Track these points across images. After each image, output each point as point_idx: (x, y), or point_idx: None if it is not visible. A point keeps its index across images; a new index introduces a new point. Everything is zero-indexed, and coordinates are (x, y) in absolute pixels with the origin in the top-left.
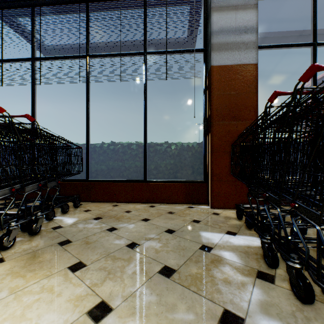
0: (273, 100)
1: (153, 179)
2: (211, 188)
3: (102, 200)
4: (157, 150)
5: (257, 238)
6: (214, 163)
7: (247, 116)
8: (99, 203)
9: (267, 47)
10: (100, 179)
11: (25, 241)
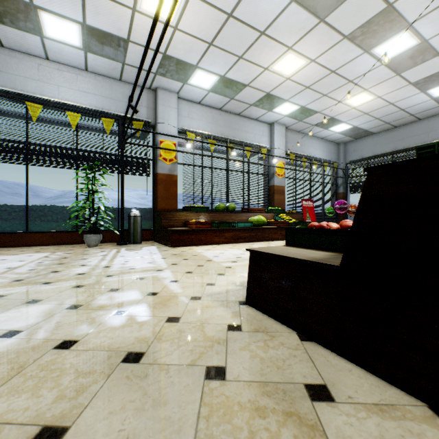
0: None
1: None
2: None
3: None
4: None
5: None
6: None
7: None
8: None
9: None
10: None
11: None
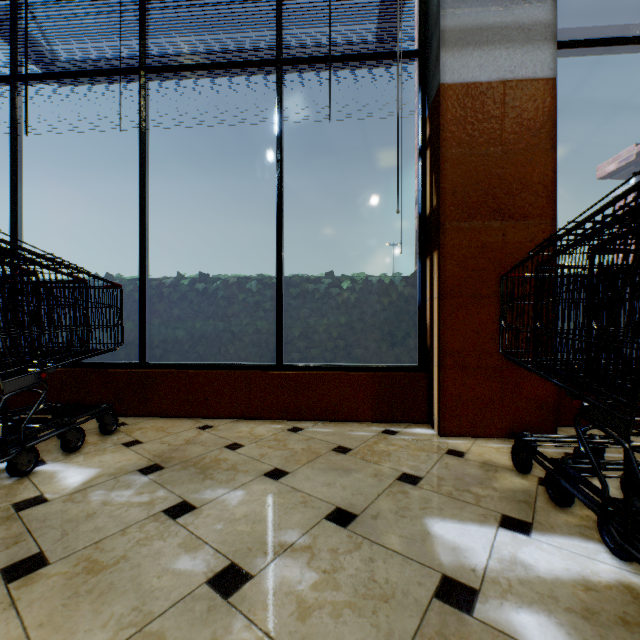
0: None
1: (297, 363)
2: (441, 386)
3: (176, 412)
4: (307, 292)
5: (599, 547)
6: (449, 325)
7: (529, 209)
8: (168, 421)
9: (572, 46)
10: (172, 363)
11: None
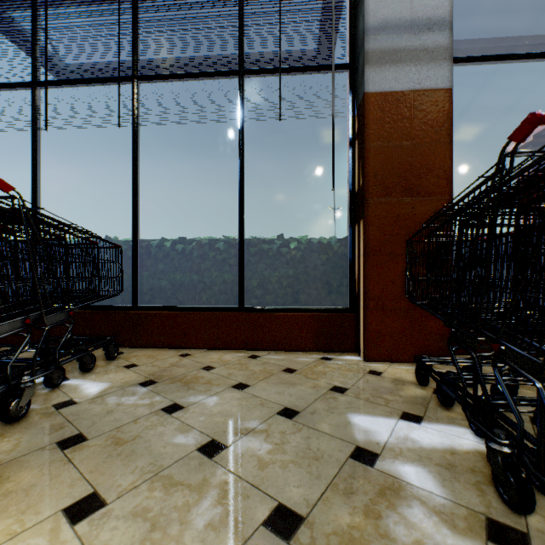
0: (525, 136)
1: (255, 306)
2: (365, 323)
3: (161, 344)
4: (263, 251)
5: (467, 430)
6: (371, 276)
7: (432, 188)
8: (155, 351)
9: (468, 61)
10: (158, 306)
11: None
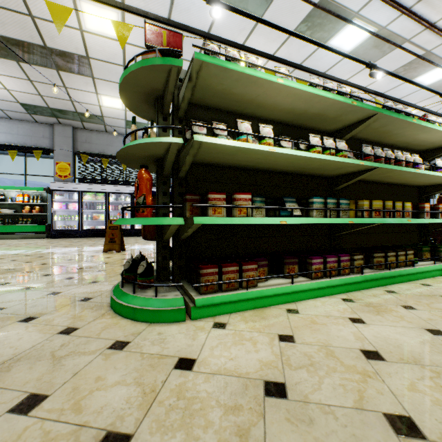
0: None
1: None
2: None
3: None
4: None
5: None
6: None
7: None
8: None
9: None
10: None
11: None
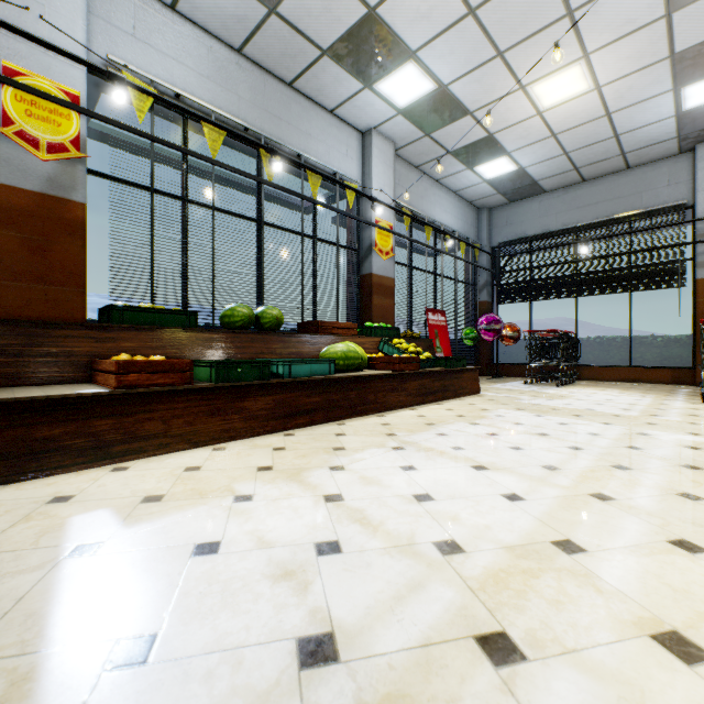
0: None
1: (637, 365)
2: (695, 371)
3: (590, 379)
4: (641, 342)
5: None
6: (698, 353)
7: None
8: (589, 381)
9: None
10: (587, 365)
11: (572, 384)
